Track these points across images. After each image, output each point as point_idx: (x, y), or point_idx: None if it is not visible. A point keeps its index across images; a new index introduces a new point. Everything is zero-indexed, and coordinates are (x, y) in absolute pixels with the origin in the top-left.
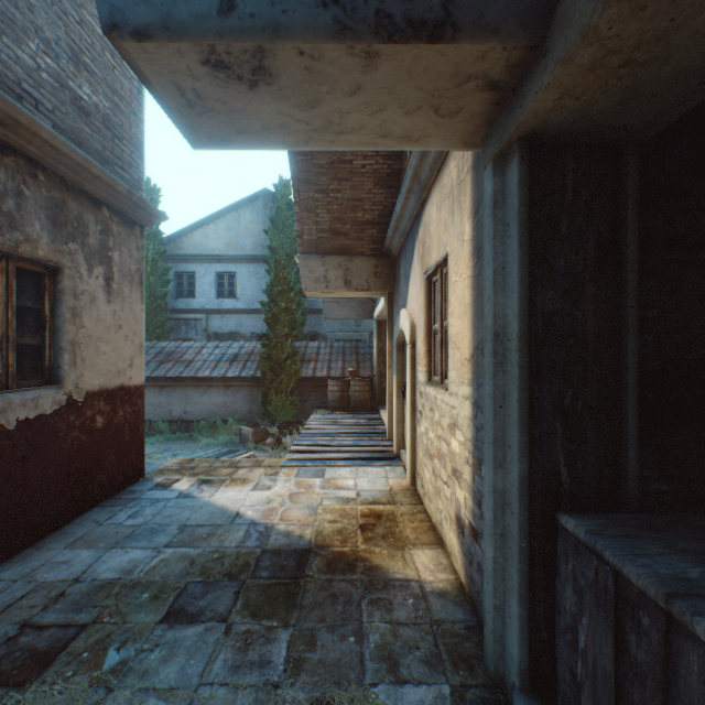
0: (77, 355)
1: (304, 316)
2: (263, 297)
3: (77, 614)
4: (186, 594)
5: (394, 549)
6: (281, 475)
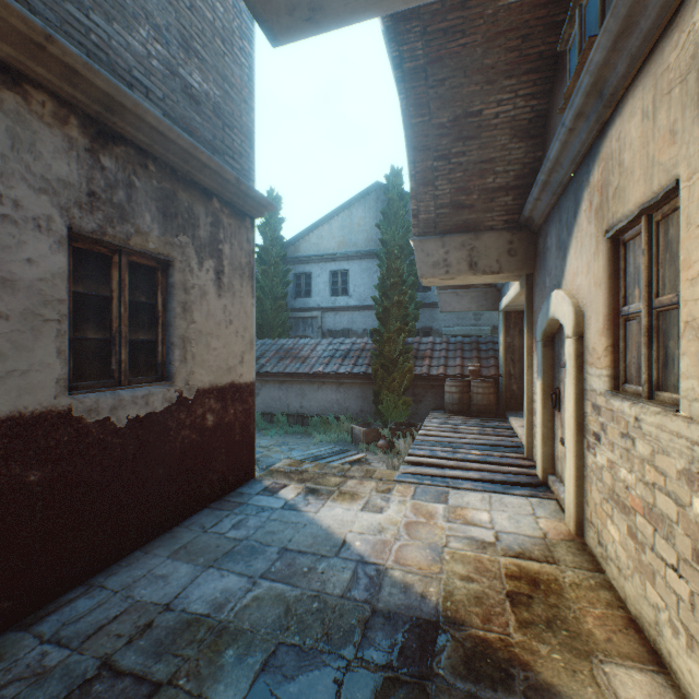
0: (187, 351)
1: (417, 311)
2: (375, 293)
3: (155, 662)
4: (275, 664)
5: (573, 655)
6: (394, 493)
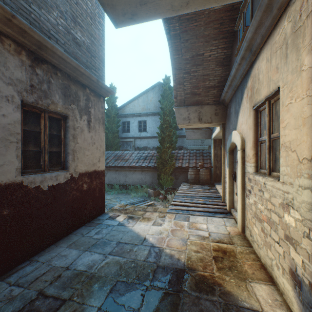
0: (75, 156)
1: (176, 139)
2: (158, 131)
3: (63, 291)
4: (115, 289)
5: (239, 280)
6: (166, 217)
